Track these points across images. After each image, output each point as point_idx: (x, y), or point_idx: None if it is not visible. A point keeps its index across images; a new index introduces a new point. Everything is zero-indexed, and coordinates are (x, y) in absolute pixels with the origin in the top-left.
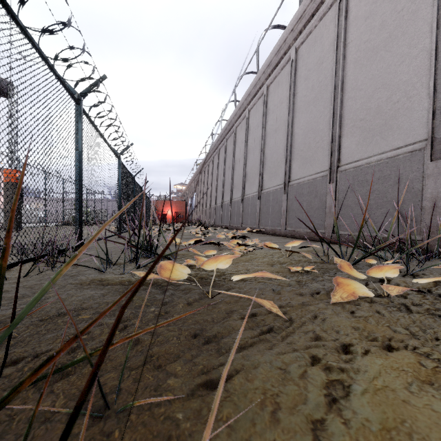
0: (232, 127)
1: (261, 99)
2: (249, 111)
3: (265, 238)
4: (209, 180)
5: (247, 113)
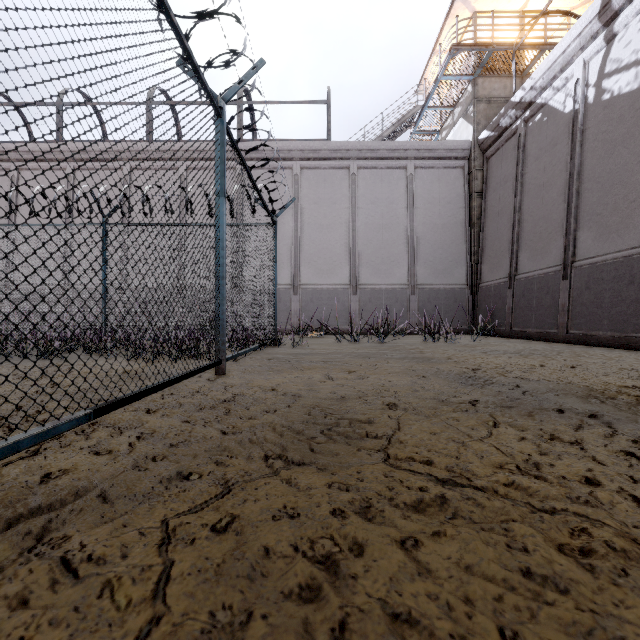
0: None
1: None
2: None
3: None
4: None
5: None
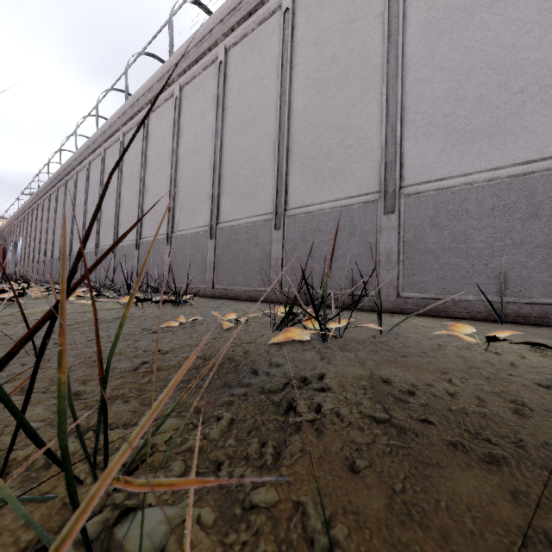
0: (73, 170)
1: (100, 158)
2: (90, 162)
3: None
4: (44, 224)
5: (87, 163)
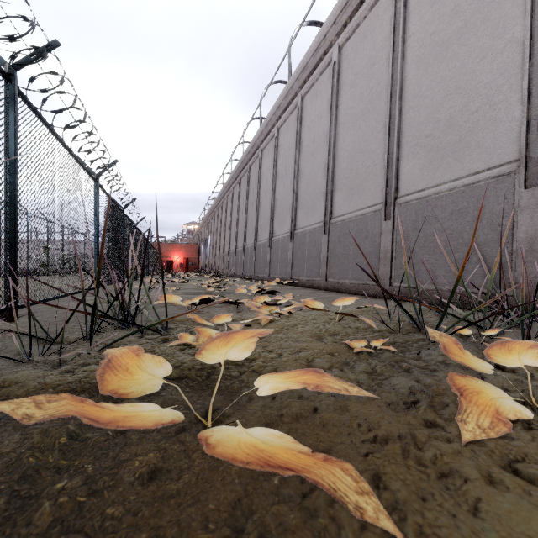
0: (257, 149)
1: (294, 113)
2: (279, 129)
3: (300, 292)
4: (228, 218)
5: (275, 131)
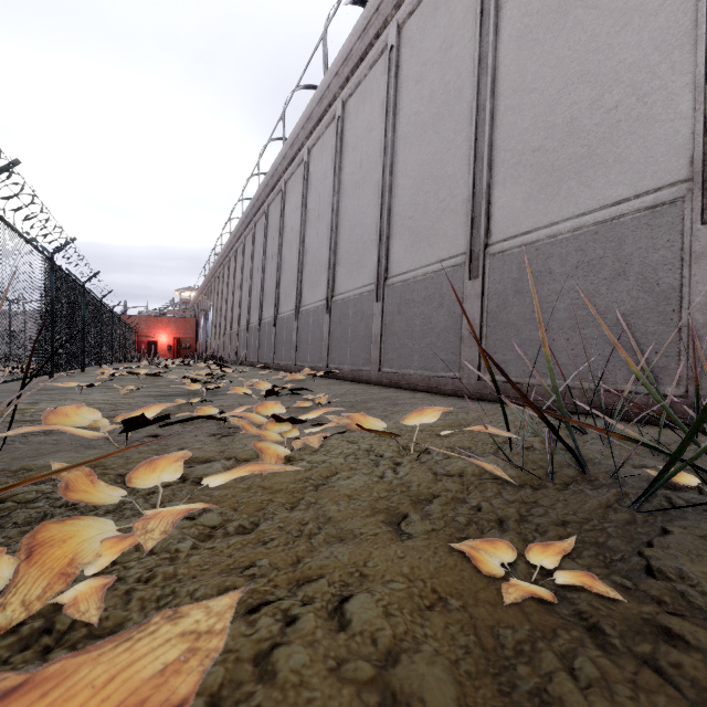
0: (278, 181)
1: (332, 127)
2: (310, 150)
3: (342, 388)
4: (238, 281)
5: (305, 154)
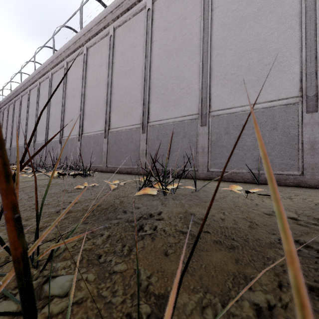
0: (19, 94)
1: (37, 87)
2: (30, 90)
3: None
4: None
5: (28, 91)
